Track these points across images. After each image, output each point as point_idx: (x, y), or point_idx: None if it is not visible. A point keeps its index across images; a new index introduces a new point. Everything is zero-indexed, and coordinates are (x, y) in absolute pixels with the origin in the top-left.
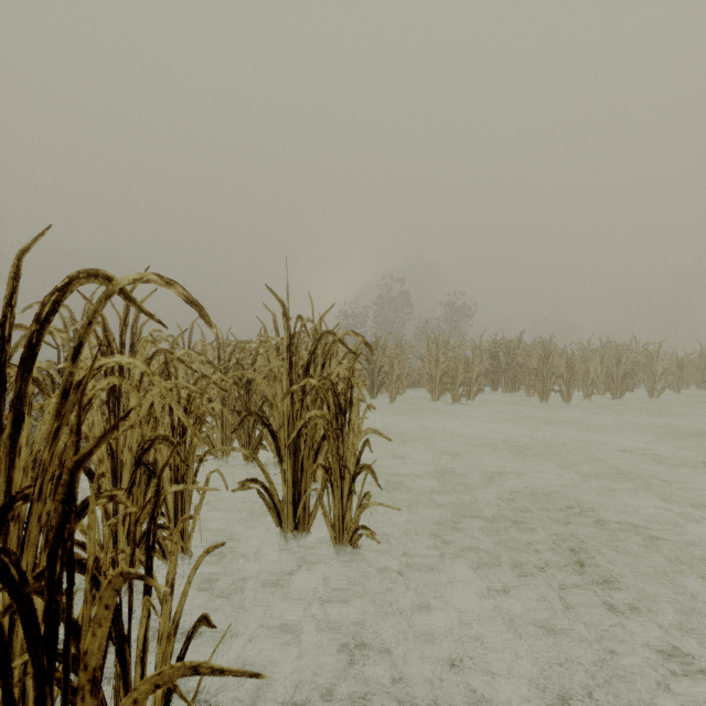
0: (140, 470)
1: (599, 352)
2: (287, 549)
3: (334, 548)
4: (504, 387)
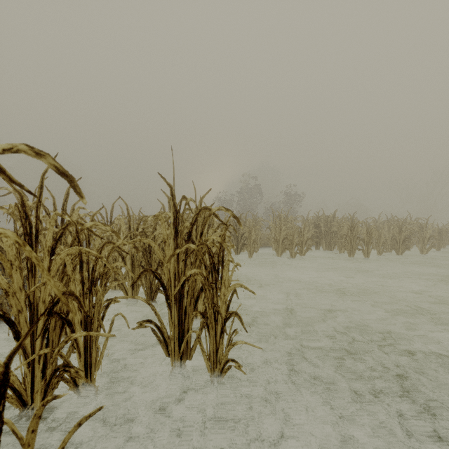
0: (55, 317)
1: (387, 224)
2: (174, 374)
3: (210, 376)
4: (324, 247)
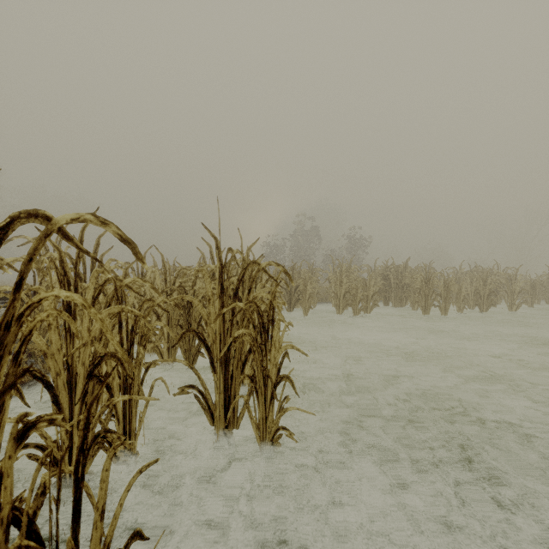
0: (93, 380)
1: (469, 275)
2: (219, 444)
3: (259, 445)
4: (394, 303)
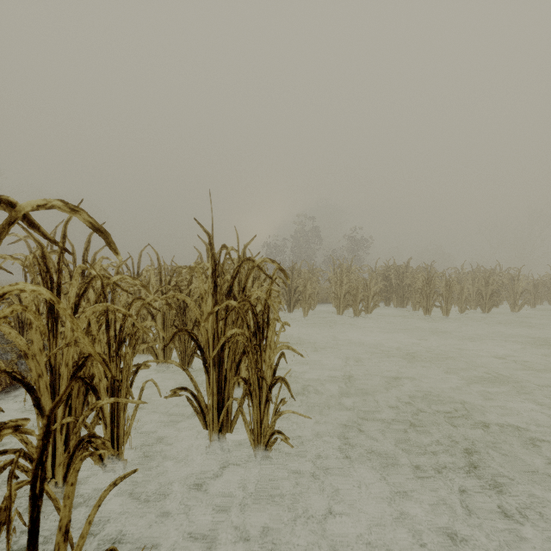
0: (79, 382)
1: (471, 275)
2: (212, 449)
3: (253, 450)
4: (395, 303)
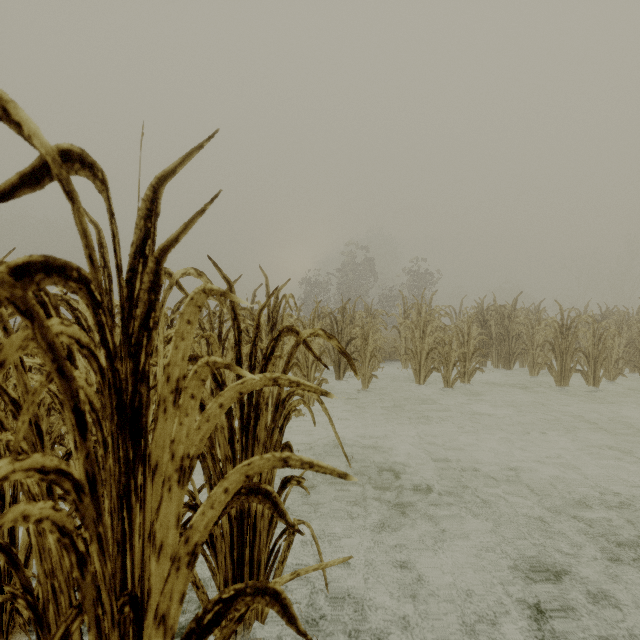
0: None
1: (614, 320)
2: None
3: None
4: (495, 362)
